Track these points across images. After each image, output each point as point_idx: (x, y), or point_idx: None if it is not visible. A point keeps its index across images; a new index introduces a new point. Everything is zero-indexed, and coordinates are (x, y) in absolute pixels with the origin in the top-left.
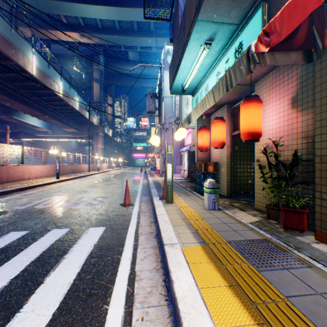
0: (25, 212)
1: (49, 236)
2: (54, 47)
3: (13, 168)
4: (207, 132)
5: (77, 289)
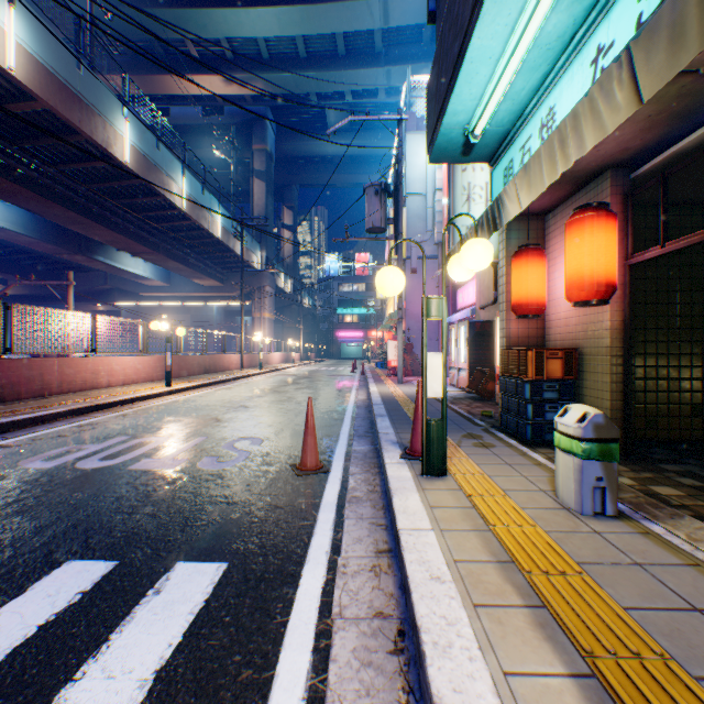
0: (41, 483)
1: (36, 597)
2: (176, 112)
3: (73, 362)
4: (541, 261)
5: None
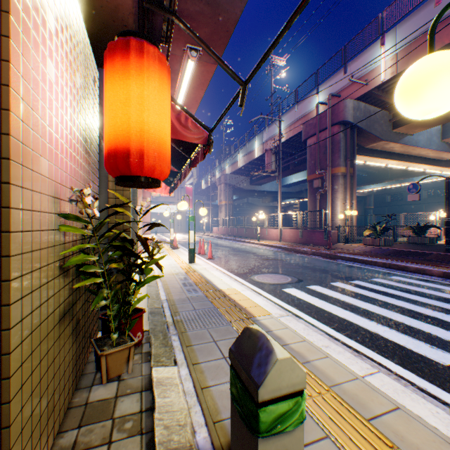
0: None
1: None
2: None
3: None
4: None
5: (320, 309)
